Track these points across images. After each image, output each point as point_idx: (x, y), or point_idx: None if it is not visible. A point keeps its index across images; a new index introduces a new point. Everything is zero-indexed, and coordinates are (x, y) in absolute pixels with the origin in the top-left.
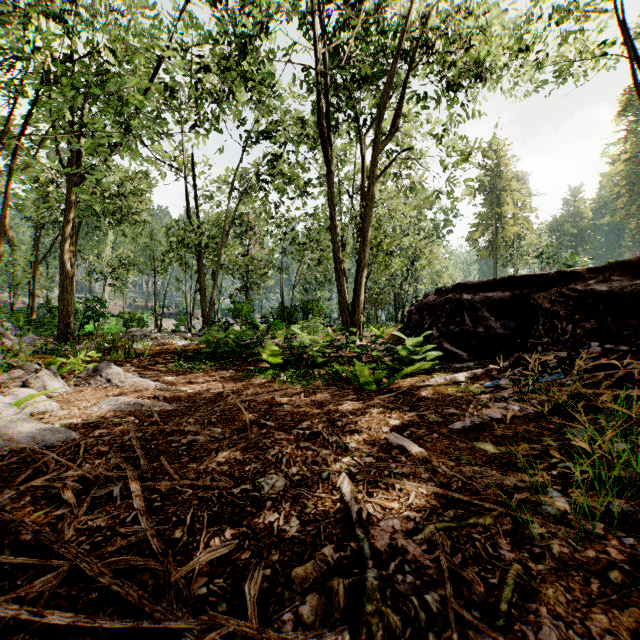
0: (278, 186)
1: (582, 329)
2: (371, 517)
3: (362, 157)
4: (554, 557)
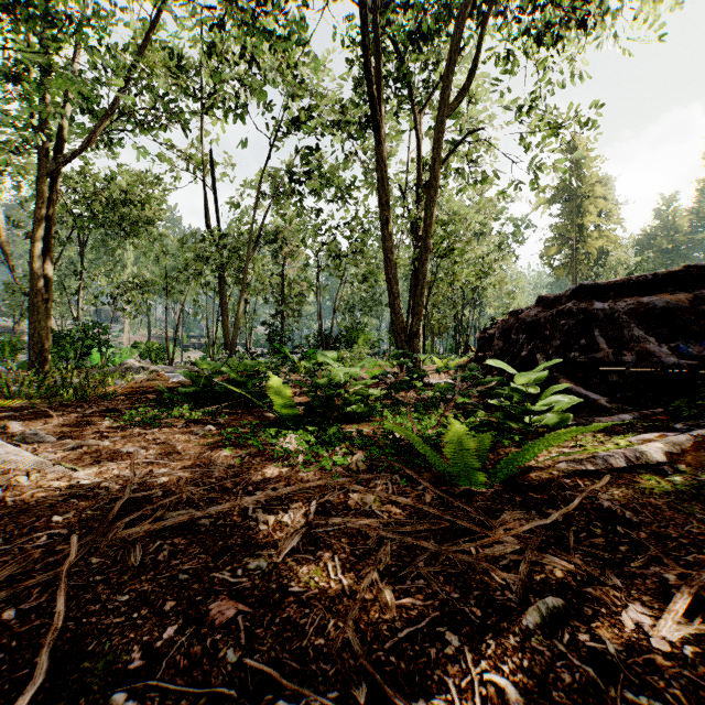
0: (316, 187)
1: None
2: None
3: (420, 143)
4: None
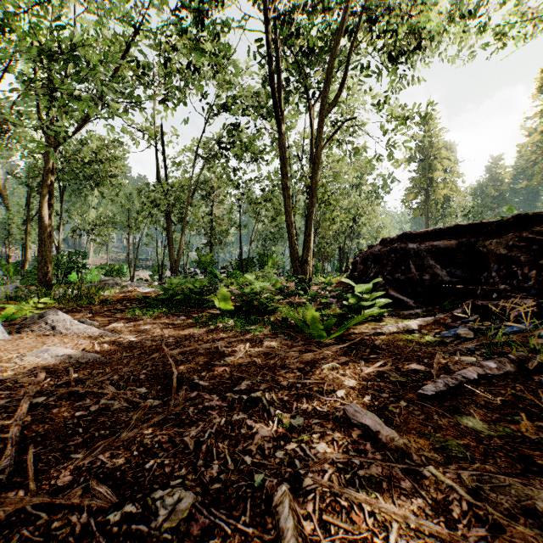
0: (237, 153)
1: None
2: None
3: (311, 125)
4: None
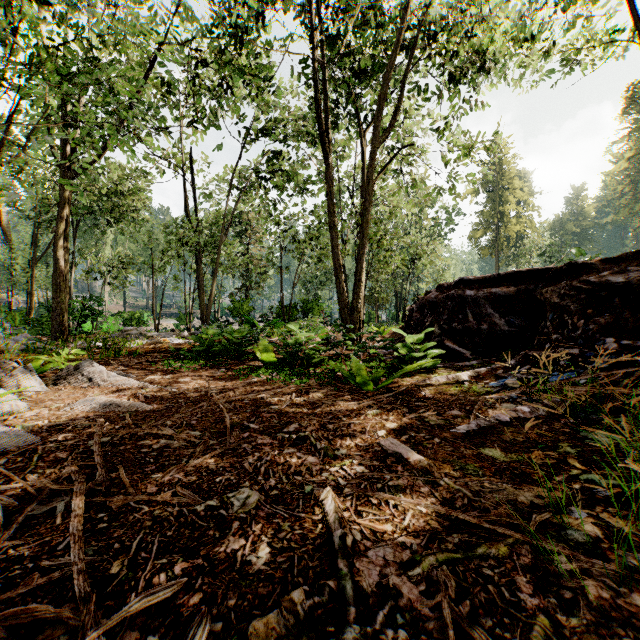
0: (277, 183)
1: (595, 324)
2: (357, 545)
3: (362, 153)
4: (591, 605)
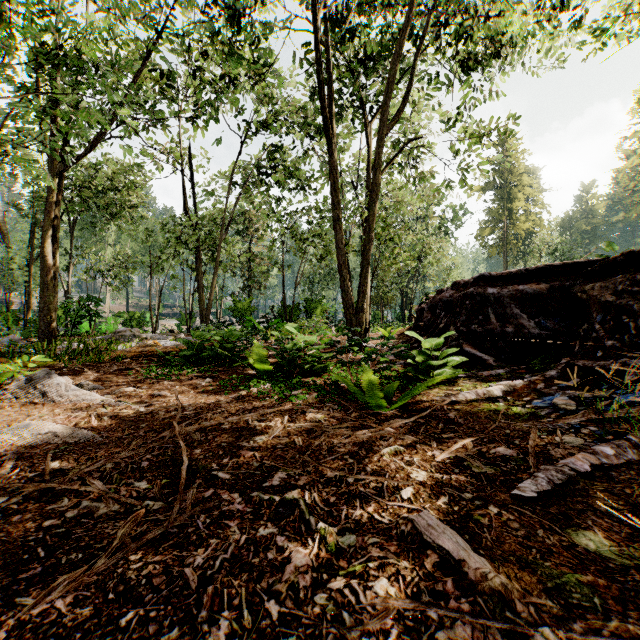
0: (279, 179)
1: None
2: None
3: (368, 145)
4: None
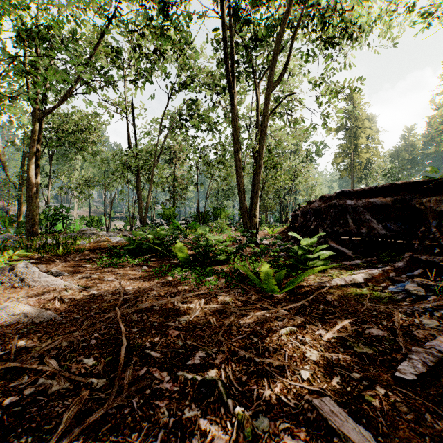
0: (195, 123)
1: None
2: None
3: (257, 99)
4: None
